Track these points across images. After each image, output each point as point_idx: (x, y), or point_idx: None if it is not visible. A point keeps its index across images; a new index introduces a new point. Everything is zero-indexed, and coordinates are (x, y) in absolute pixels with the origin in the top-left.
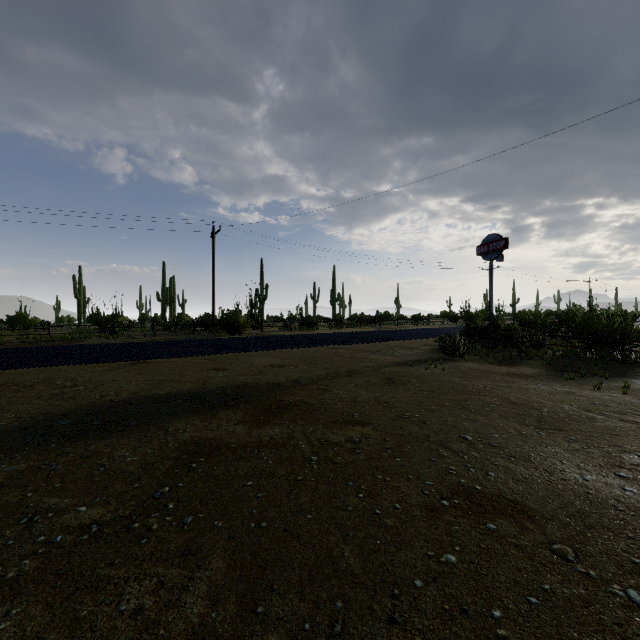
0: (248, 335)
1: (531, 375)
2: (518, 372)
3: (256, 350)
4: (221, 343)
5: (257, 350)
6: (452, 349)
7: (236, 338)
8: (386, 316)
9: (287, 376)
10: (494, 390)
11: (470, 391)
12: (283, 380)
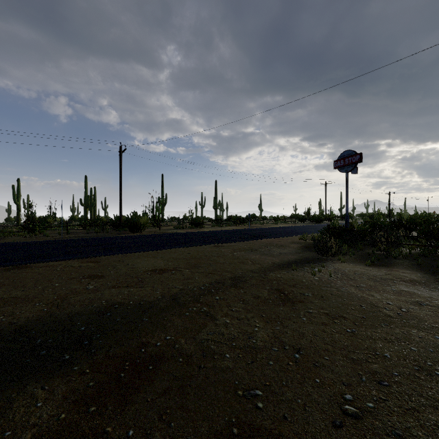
0: (147, 233)
1: (422, 282)
2: (405, 277)
3: (145, 250)
4: (118, 242)
5: (146, 250)
6: (325, 249)
7: (135, 236)
8: (253, 217)
9: (165, 288)
10: (415, 313)
11: (389, 316)
12: (159, 296)
